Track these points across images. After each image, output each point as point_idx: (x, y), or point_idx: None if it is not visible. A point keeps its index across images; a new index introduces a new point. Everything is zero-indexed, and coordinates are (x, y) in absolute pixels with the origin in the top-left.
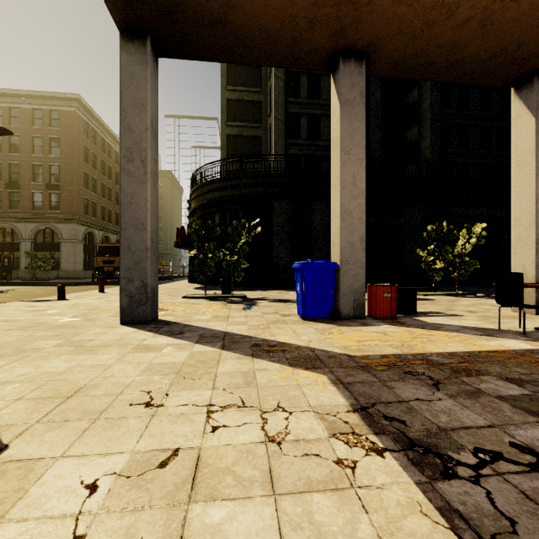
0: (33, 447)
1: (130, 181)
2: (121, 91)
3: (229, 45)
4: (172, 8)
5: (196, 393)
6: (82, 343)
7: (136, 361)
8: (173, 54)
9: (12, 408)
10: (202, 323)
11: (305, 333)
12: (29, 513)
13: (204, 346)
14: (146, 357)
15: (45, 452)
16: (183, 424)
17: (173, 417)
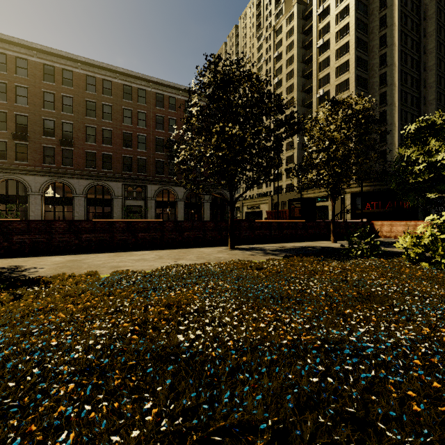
0: None
1: None
2: None
3: None
4: None
5: None
6: None
7: None
8: None
9: None
10: None
11: None
12: None
13: None
14: None
15: None
16: None
17: None
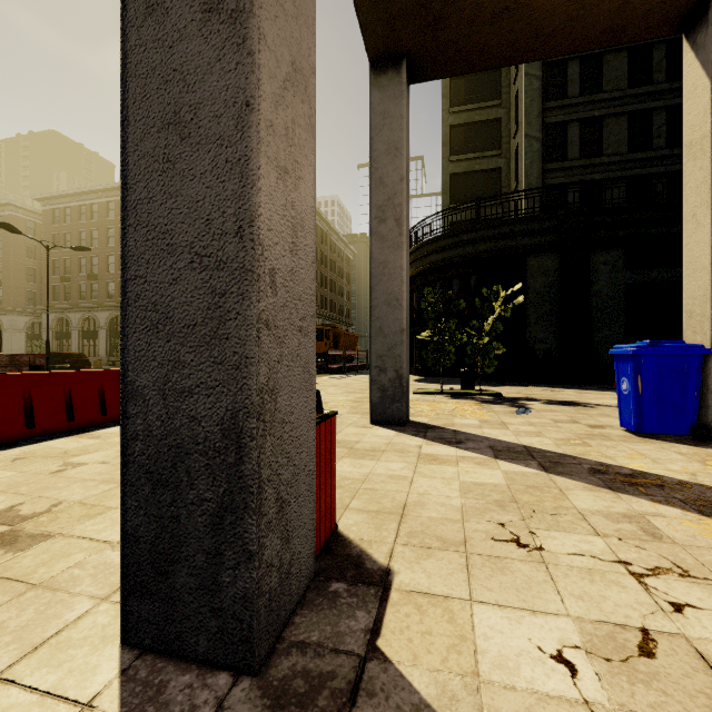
0: (422, 578)
1: (383, 247)
2: (372, 137)
3: (512, 39)
4: (442, 13)
5: (578, 538)
6: (350, 444)
7: (439, 476)
8: (430, 75)
9: (349, 518)
10: (475, 430)
11: (665, 458)
12: (509, 679)
13: (513, 464)
14: (447, 472)
15: (445, 589)
16: (609, 587)
17: (580, 571)
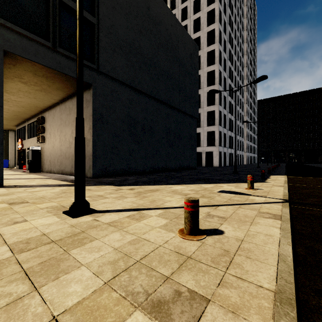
0: None
1: None
2: None
3: None
4: None
5: None
6: None
7: None
8: None
9: None
10: None
11: None
12: None
13: None
14: None
15: None
16: None
17: None
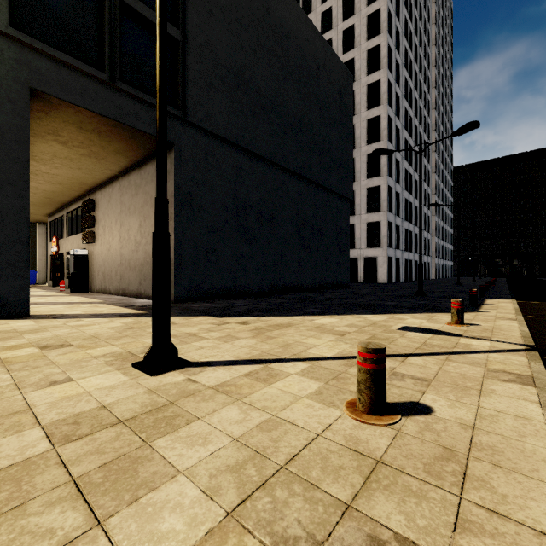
0: None
1: None
2: None
3: None
4: None
5: None
6: None
7: None
8: None
9: None
10: None
11: None
12: None
13: None
14: None
15: None
16: None
17: None
